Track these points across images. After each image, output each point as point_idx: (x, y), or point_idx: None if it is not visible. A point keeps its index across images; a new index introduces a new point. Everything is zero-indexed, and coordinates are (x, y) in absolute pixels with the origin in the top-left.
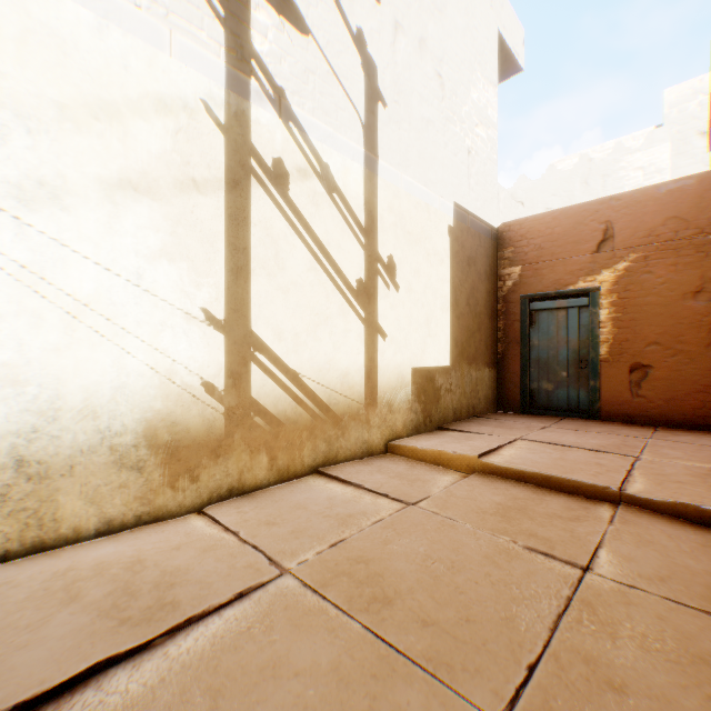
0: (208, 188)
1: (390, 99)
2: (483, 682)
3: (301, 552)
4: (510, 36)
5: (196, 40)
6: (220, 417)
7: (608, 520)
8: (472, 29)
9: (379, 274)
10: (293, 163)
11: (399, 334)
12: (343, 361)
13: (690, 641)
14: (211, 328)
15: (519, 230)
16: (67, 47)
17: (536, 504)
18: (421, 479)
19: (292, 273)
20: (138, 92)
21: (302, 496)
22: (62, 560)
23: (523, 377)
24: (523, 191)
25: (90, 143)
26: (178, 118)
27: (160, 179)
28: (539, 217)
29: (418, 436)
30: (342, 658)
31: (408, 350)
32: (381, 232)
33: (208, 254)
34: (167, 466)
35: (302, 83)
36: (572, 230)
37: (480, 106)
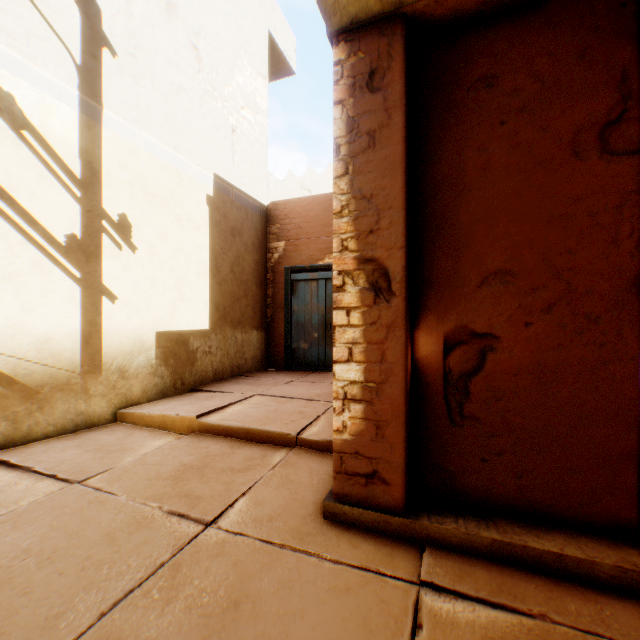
0: None
1: (123, 50)
2: None
3: None
4: (281, 39)
5: None
6: None
7: (274, 465)
8: (238, 17)
9: (105, 232)
10: None
11: (137, 297)
12: (43, 325)
13: (242, 584)
14: None
15: (284, 210)
16: None
17: (221, 460)
18: (125, 448)
19: None
20: None
21: None
22: None
23: (287, 338)
24: (311, 181)
25: None
26: None
27: None
28: (298, 200)
29: (161, 400)
30: None
31: (150, 313)
32: (109, 188)
33: None
34: None
35: None
36: (322, 215)
37: (247, 91)
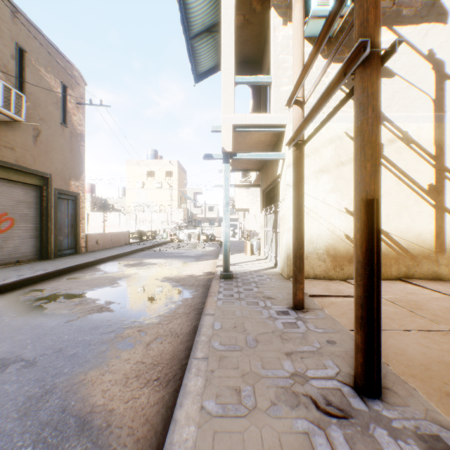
0: (346, 163)
1: None
2: (449, 326)
3: (386, 295)
4: None
5: (342, 111)
6: (351, 248)
7: None
8: None
9: (445, 179)
10: (385, 139)
11: None
12: (417, 228)
13: None
14: (348, 214)
15: None
16: (305, 137)
17: None
18: None
19: (384, 188)
20: (323, 140)
21: (389, 284)
22: (307, 281)
23: None
24: None
25: (311, 162)
26: (336, 142)
27: (330, 166)
28: None
29: None
30: (397, 311)
31: None
32: (447, 154)
33: (346, 188)
34: (332, 262)
35: (390, 100)
36: None
37: None
